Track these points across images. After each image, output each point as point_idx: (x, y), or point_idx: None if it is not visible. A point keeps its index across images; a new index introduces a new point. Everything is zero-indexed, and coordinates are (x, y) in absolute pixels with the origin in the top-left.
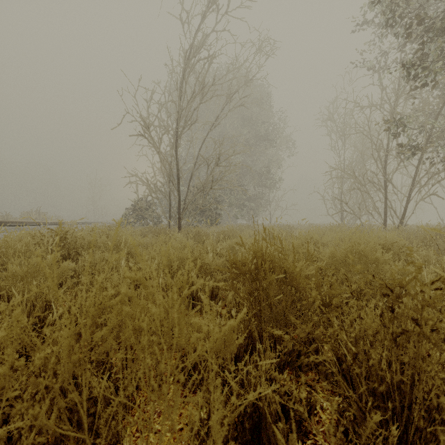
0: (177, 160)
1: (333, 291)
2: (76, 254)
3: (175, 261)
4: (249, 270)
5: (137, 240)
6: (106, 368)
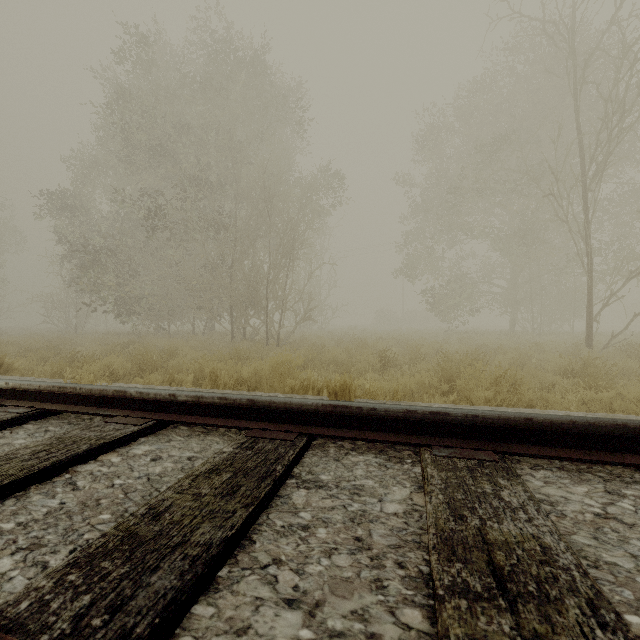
0: None
1: None
2: None
3: None
4: None
5: None
6: None
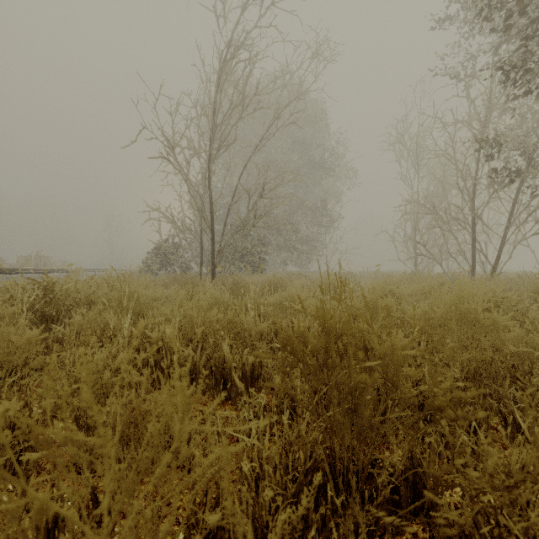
0: (210, 190)
1: (461, 392)
2: (66, 313)
3: (199, 325)
4: (312, 350)
5: (152, 293)
6: (54, 538)
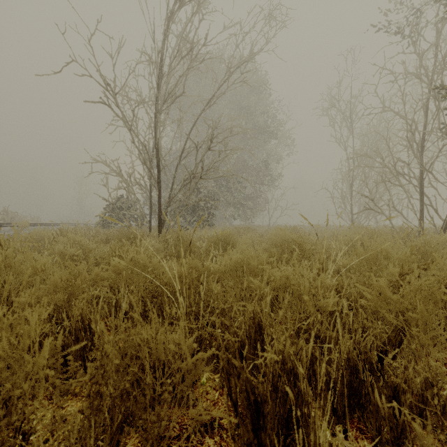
0: (157, 142)
1: None
2: None
3: None
4: None
5: (30, 262)
6: None
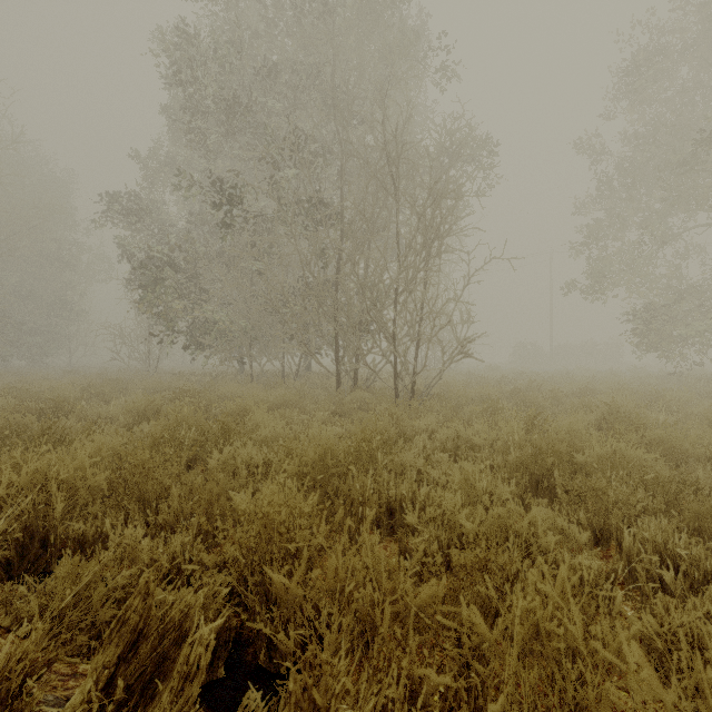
0: None
1: None
2: None
3: None
4: None
5: None
6: None
